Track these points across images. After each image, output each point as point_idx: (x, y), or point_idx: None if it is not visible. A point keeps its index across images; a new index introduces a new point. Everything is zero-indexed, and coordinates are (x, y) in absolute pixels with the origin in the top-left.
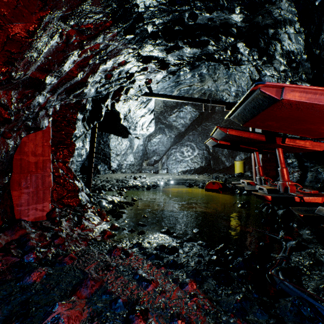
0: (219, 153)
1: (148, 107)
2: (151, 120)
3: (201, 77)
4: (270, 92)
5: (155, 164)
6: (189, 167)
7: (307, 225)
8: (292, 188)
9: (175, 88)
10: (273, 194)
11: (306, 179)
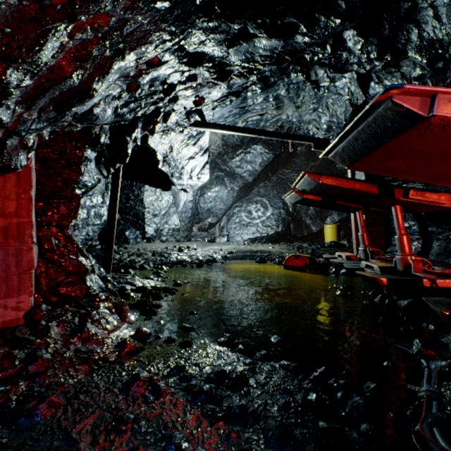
0: (302, 212)
1: (199, 144)
2: (204, 164)
3: (277, 101)
4: (410, 104)
5: (211, 228)
6: (259, 233)
7: (450, 325)
8: (417, 265)
9: (240, 118)
10: (389, 274)
11: (431, 251)
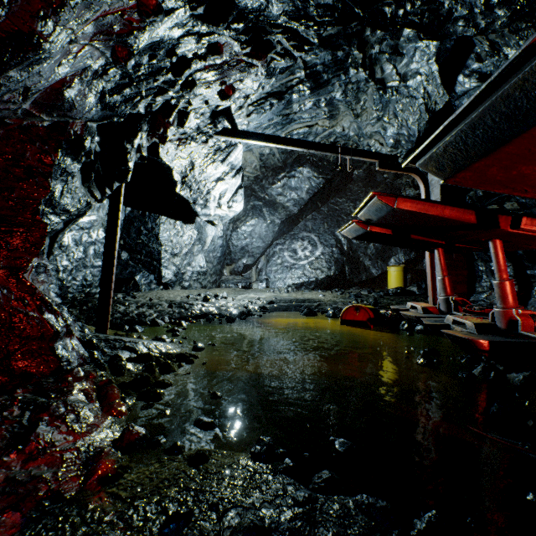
0: (360, 252)
1: (229, 161)
2: (237, 188)
3: (331, 107)
4: None
5: (246, 272)
6: (306, 277)
7: None
8: (527, 321)
9: (283, 130)
10: (489, 334)
11: (530, 300)
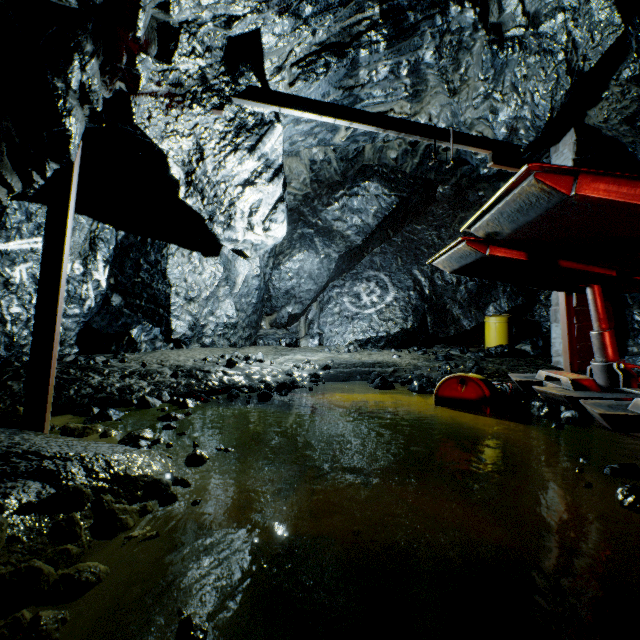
0: (446, 296)
1: (262, 152)
2: (277, 201)
3: (415, 78)
4: None
5: (292, 324)
6: (373, 331)
7: None
8: None
9: None
10: None
11: None
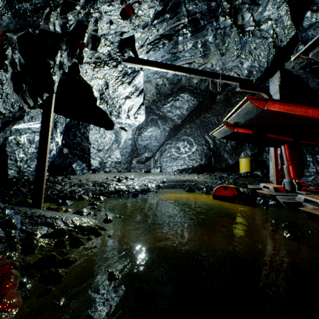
0: (221, 148)
1: (134, 84)
2: (140, 105)
3: (204, 48)
4: None
5: (147, 161)
6: (186, 165)
7: None
8: None
9: None
10: None
11: None
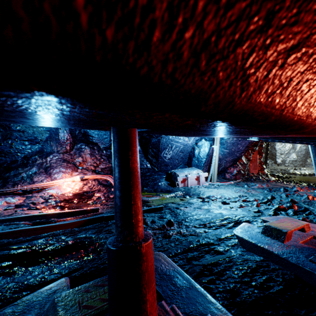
0: None
1: None
2: None
3: None
4: None
5: None
6: None
7: None
8: None
9: None
10: None
11: None
